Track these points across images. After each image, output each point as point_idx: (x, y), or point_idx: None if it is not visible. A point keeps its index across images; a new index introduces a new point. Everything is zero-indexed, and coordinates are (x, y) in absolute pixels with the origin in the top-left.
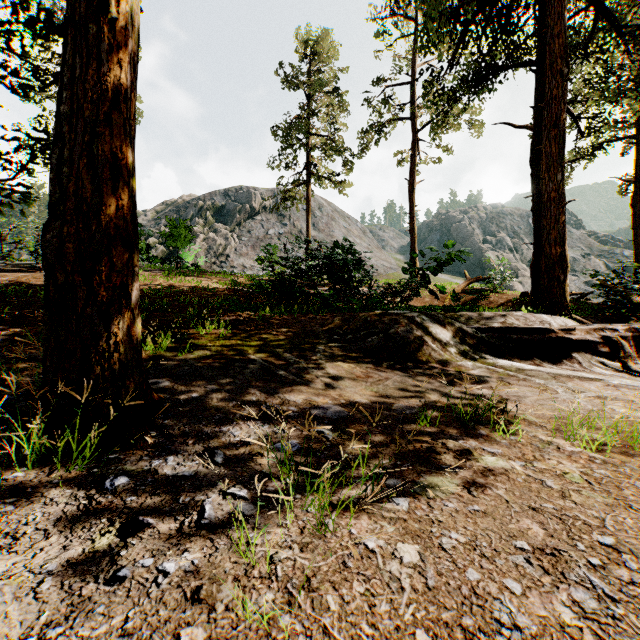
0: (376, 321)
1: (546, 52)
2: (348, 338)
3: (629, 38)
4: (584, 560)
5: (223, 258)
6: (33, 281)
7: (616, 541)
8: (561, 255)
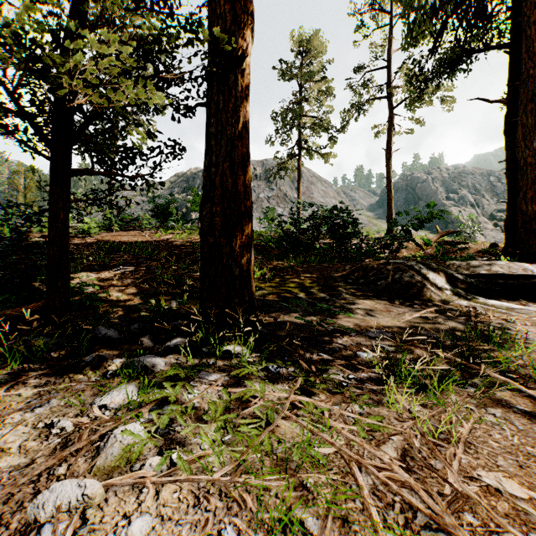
0: (382, 268)
1: (521, 37)
2: (360, 282)
3: None
4: None
5: None
6: (113, 239)
7: None
8: (535, 212)
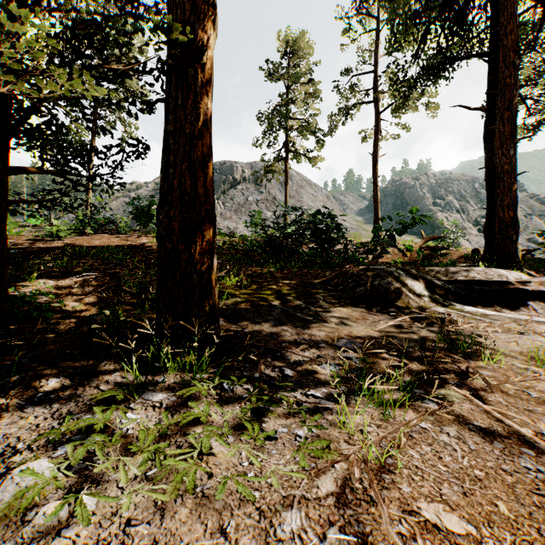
0: (361, 275)
1: (499, 46)
2: (340, 288)
3: None
4: None
5: None
6: (85, 243)
7: None
8: (513, 218)
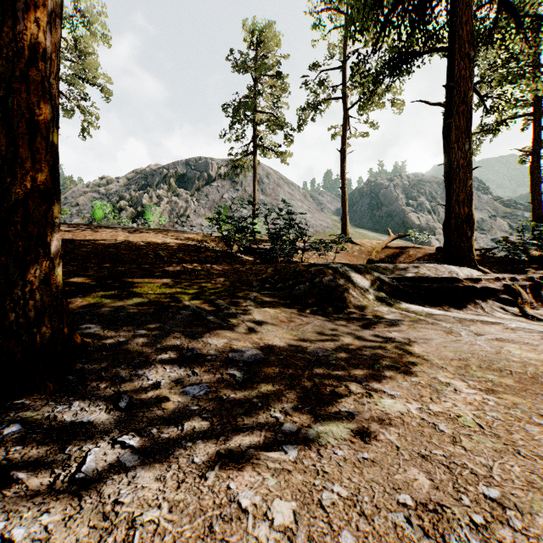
0: (304, 271)
1: (456, 38)
2: (278, 286)
3: (527, 27)
4: (467, 517)
5: (184, 218)
6: None
7: (502, 494)
8: (468, 214)
